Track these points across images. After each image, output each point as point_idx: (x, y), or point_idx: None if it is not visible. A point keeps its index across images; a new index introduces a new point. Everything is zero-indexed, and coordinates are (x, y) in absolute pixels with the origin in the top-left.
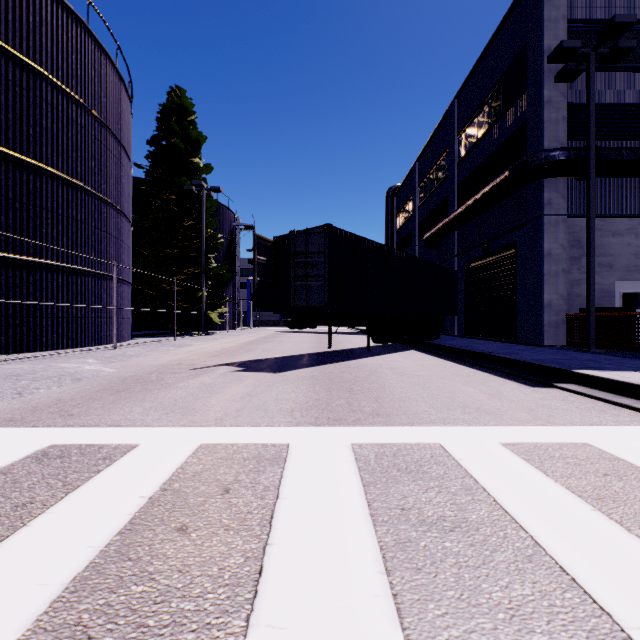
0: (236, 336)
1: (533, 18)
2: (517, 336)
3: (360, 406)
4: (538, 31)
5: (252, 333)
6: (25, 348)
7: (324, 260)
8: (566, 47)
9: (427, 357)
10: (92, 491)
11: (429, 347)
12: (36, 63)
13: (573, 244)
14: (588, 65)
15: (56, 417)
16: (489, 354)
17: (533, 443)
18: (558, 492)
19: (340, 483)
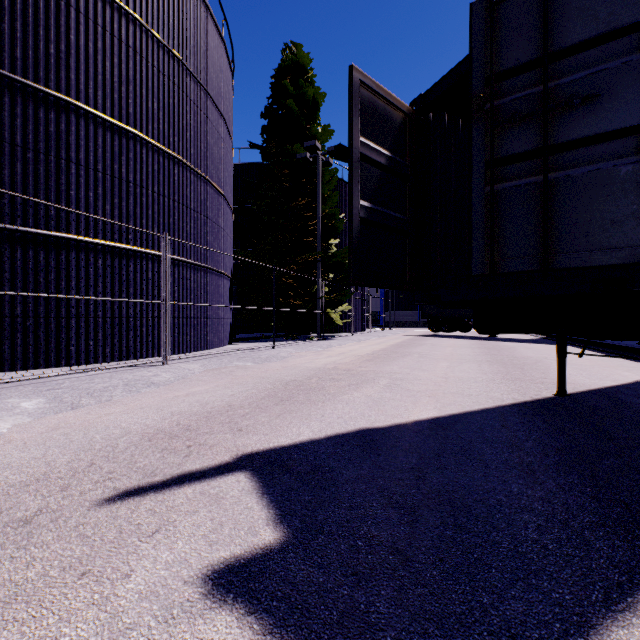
0: (360, 342)
1: None
2: None
3: None
4: None
5: (382, 337)
6: (42, 361)
7: None
8: None
9: None
10: None
11: None
12: None
13: None
14: None
15: None
16: None
17: None
18: None
19: None
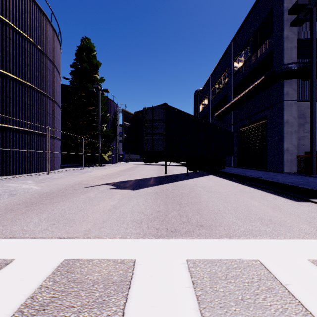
0: (116, 167)
1: None
2: (267, 167)
3: (188, 217)
4: None
5: (125, 165)
6: None
7: (162, 124)
8: (299, 4)
9: (221, 179)
10: None
11: (220, 173)
12: (3, 16)
13: (300, 116)
14: (311, 15)
15: None
16: (259, 178)
17: None
18: None
19: None
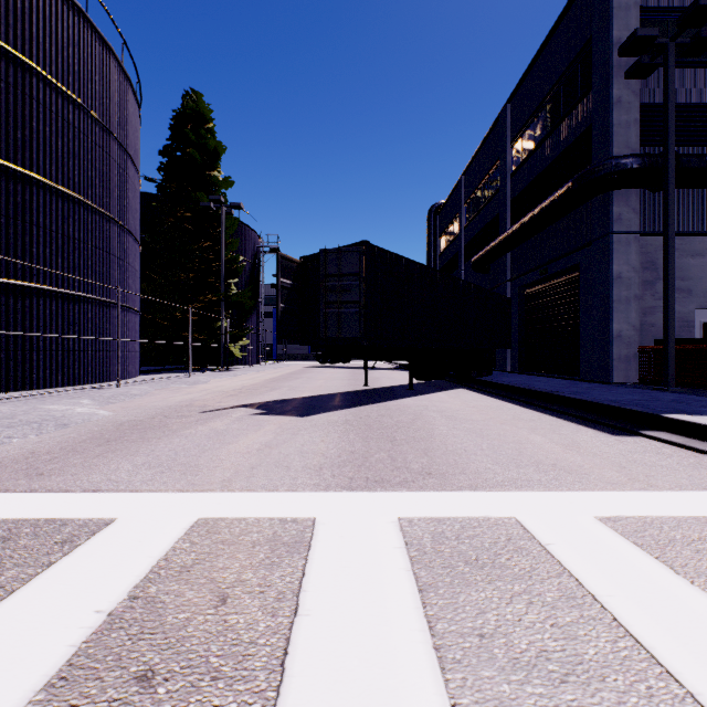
0: (259, 372)
1: (600, 6)
2: (580, 372)
3: (406, 462)
4: (606, 21)
5: (278, 368)
6: (12, 386)
7: (359, 283)
8: (641, 36)
9: (479, 397)
10: (29, 600)
11: (480, 385)
12: (25, 55)
13: (646, 266)
14: (666, 57)
15: (20, 477)
16: (554, 394)
17: (640, 518)
18: (702, 603)
19: (386, 586)
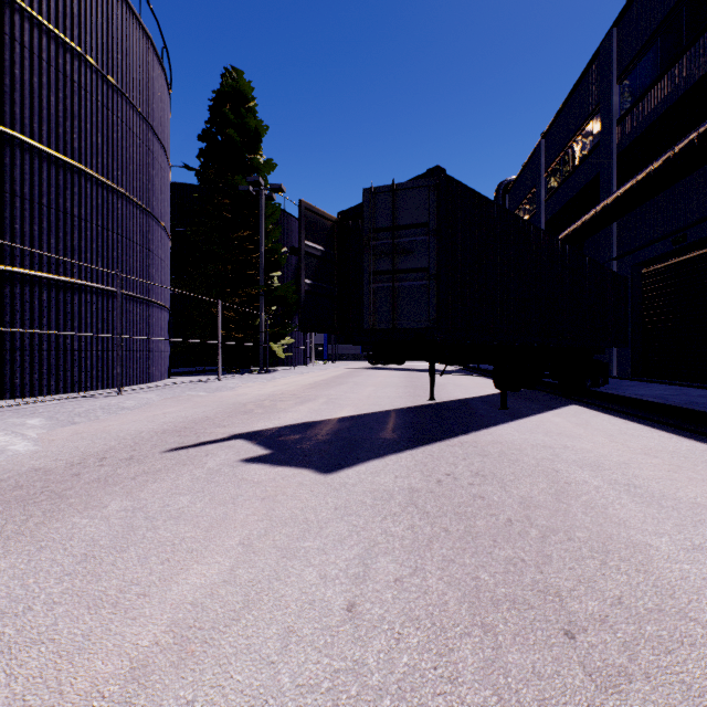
0: (302, 374)
1: None
2: None
3: None
4: None
5: (324, 370)
6: None
7: (428, 238)
8: None
9: (626, 425)
10: None
11: (602, 400)
12: None
13: None
14: None
15: None
16: None
17: None
18: None
19: None
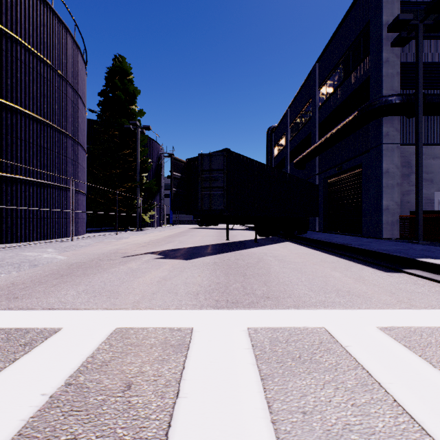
0: (161, 231)
1: (375, 1)
2: (362, 231)
3: (252, 289)
4: (379, 10)
5: (173, 229)
6: (4, 240)
7: (223, 175)
8: (401, 19)
9: (299, 247)
10: None
11: (299, 239)
12: (13, 32)
13: (404, 165)
14: (417, 33)
15: (2, 300)
16: (347, 245)
17: (407, 327)
18: None
19: (239, 376)
